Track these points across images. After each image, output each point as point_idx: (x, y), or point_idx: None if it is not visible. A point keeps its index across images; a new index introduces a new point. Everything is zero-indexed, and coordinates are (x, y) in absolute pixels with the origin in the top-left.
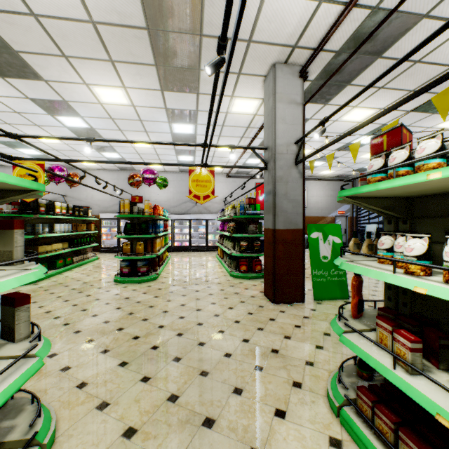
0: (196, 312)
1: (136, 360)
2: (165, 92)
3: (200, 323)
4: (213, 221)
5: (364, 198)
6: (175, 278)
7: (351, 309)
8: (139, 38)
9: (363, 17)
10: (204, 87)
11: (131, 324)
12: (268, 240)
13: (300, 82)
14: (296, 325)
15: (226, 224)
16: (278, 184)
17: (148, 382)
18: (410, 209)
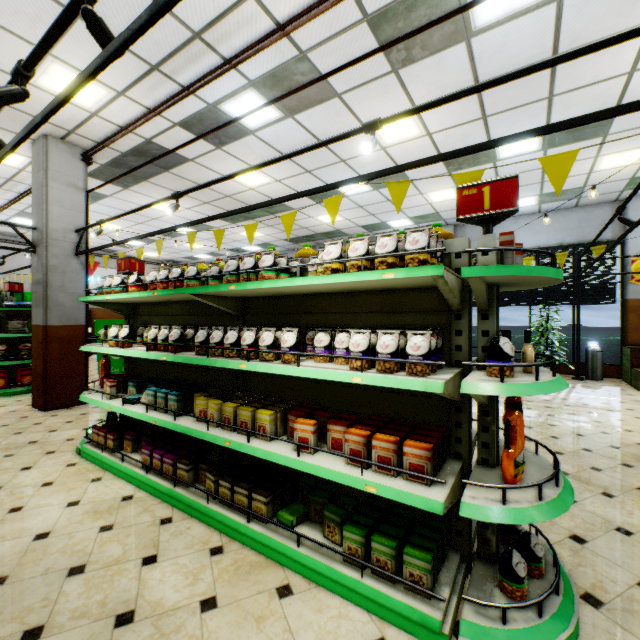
0: None
1: None
2: None
3: None
4: None
5: (99, 303)
6: None
7: (100, 382)
8: None
9: (141, 141)
10: None
11: None
12: (38, 339)
13: (83, 166)
14: (69, 421)
15: None
16: (53, 274)
17: None
18: (135, 311)
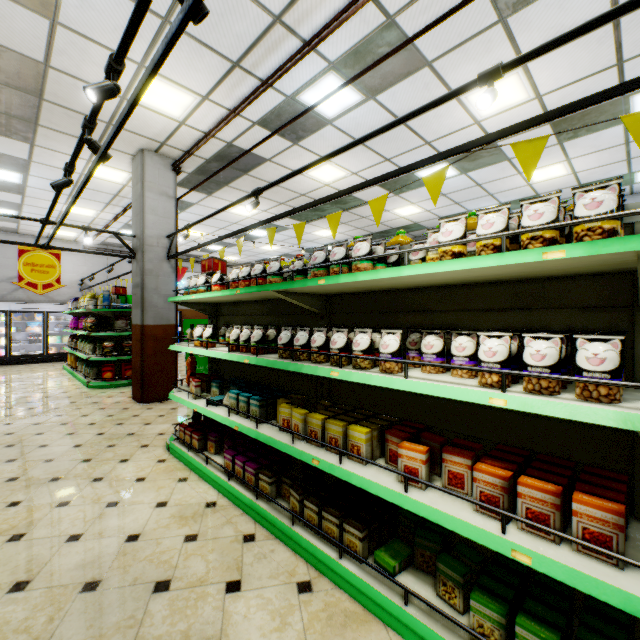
0: (34, 426)
1: None
2: None
3: (41, 433)
4: (59, 314)
5: (186, 303)
6: None
7: (187, 380)
8: None
9: (223, 146)
10: (44, 141)
11: None
12: (137, 338)
13: (173, 175)
14: (161, 415)
15: (83, 319)
16: (148, 278)
17: None
18: (217, 310)
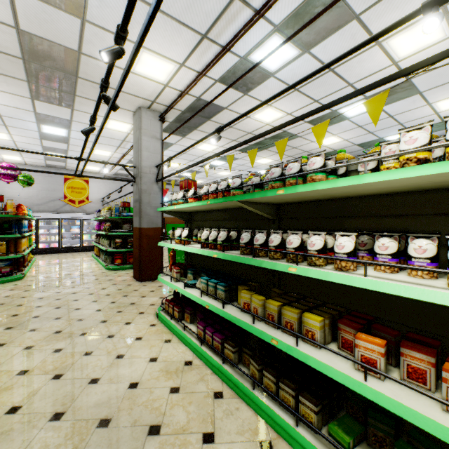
0: (72, 294)
1: (21, 324)
2: (36, 101)
3: (77, 300)
4: (89, 221)
5: (169, 212)
6: (45, 276)
7: (169, 267)
8: (13, 62)
9: (193, 100)
10: (79, 106)
11: (6, 309)
12: (136, 236)
13: (160, 124)
14: (152, 290)
15: (103, 224)
16: (144, 195)
17: (36, 330)
18: (191, 217)
